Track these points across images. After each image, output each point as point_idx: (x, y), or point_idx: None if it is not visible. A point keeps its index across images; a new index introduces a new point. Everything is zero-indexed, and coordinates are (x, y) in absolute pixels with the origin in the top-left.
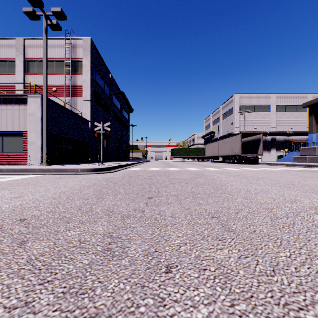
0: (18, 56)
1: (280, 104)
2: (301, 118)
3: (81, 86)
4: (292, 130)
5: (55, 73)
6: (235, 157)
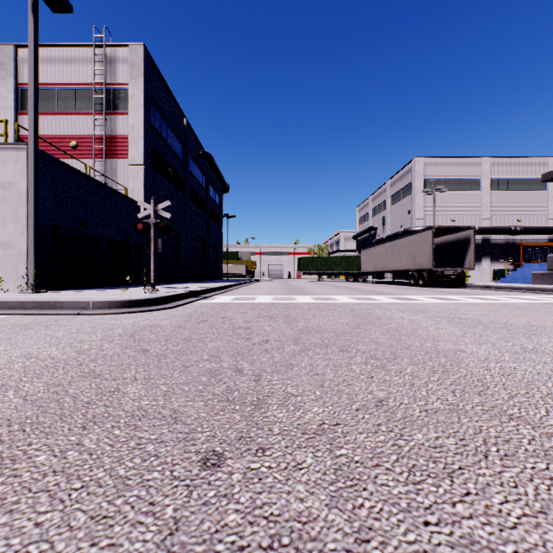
0: (4, 79)
1: (499, 177)
2: (537, 201)
3: (125, 137)
4: (521, 224)
5: (75, 112)
6: (421, 274)
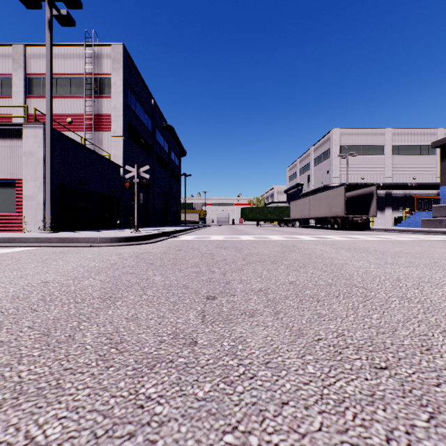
0: (16, 71)
1: (399, 144)
2: (429, 163)
3: (109, 115)
4: (416, 181)
5: (70, 96)
6: (336, 220)
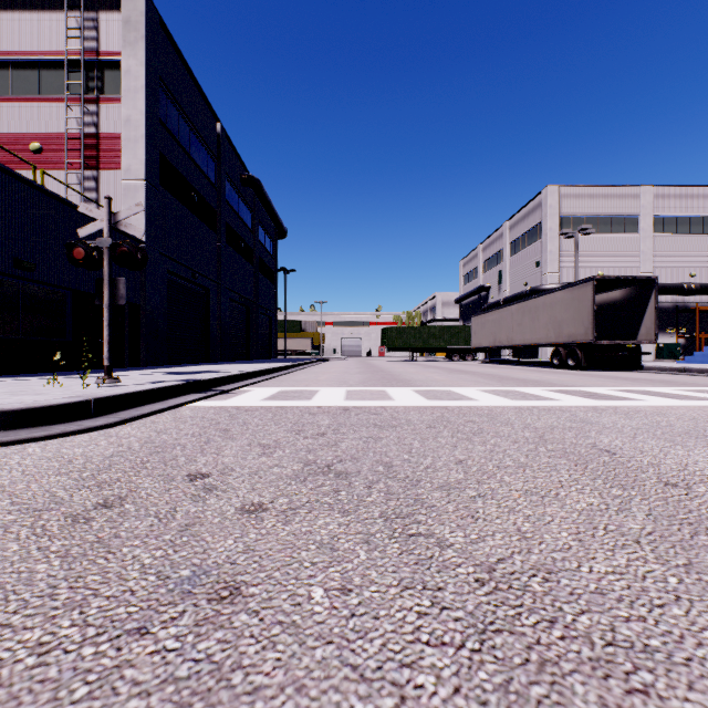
0: None
1: (665, 214)
2: None
3: (116, 136)
4: (695, 280)
5: (39, 97)
6: (572, 350)
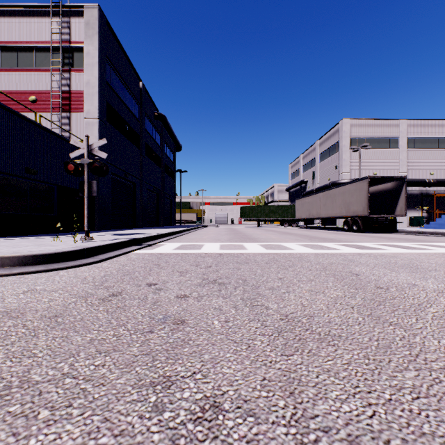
0: None
1: (415, 136)
2: None
3: (81, 92)
4: (433, 177)
5: (34, 69)
6: (355, 221)
